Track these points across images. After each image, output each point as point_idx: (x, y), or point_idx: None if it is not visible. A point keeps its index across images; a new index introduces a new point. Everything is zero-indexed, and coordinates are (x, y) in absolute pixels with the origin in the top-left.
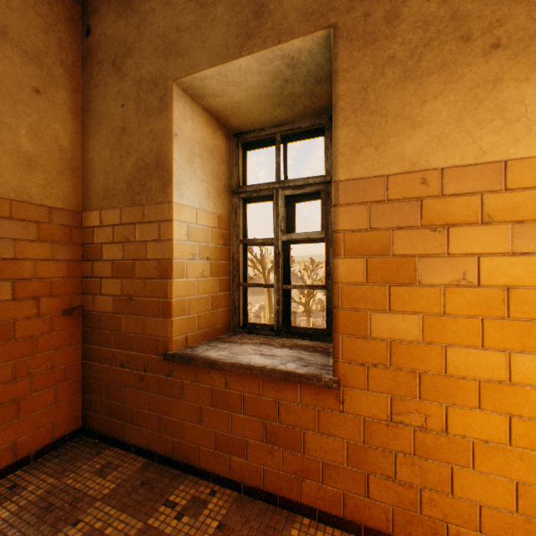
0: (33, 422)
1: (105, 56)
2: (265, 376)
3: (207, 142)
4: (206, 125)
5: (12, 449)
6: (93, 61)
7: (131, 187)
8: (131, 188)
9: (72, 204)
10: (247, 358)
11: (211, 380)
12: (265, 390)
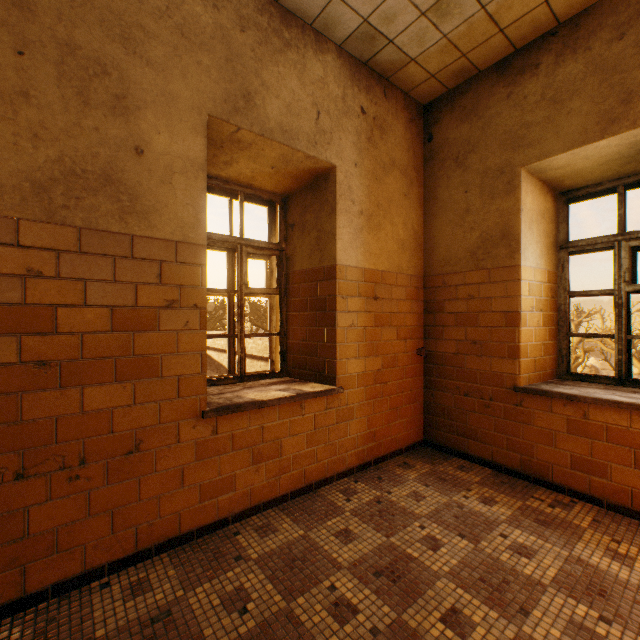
0: (403, 426)
1: (446, 155)
2: (636, 410)
3: (540, 208)
4: (539, 193)
5: (396, 440)
6: (434, 160)
7: (474, 255)
8: (474, 256)
9: (418, 271)
10: (604, 396)
11: (566, 411)
12: (633, 423)
